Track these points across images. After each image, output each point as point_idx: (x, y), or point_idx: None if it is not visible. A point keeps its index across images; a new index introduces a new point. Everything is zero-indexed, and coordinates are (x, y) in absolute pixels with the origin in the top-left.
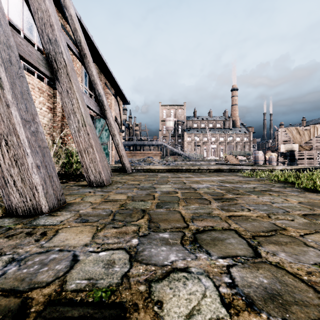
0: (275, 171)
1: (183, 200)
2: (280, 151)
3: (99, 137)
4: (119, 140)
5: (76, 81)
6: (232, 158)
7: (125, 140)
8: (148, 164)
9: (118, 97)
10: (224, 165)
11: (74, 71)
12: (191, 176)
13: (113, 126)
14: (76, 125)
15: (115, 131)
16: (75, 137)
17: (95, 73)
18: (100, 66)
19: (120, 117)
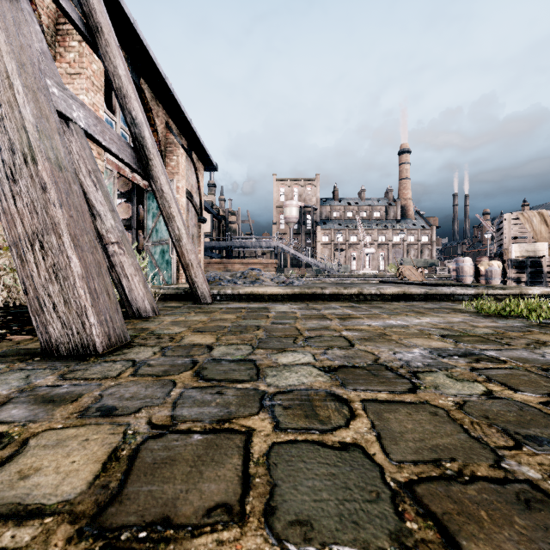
0: (547, 301)
1: (433, 531)
2: (510, 258)
3: (154, 228)
4: (183, 228)
5: (18, 29)
6: (411, 272)
7: (212, 240)
8: (252, 283)
9: (194, 155)
10: (398, 284)
11: (16, 4)
12: (350, 312)
13: (168, 196)
14: (5, 158)
15: (173, 208)
16: (1, 198)
17: (124, 71)
18: (154, 87)
19: (199, 193)
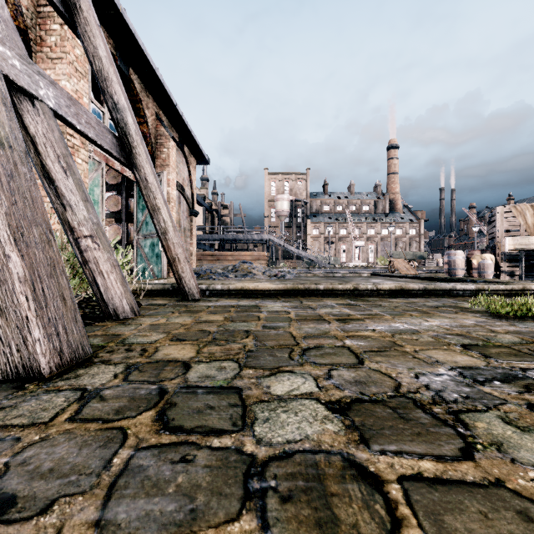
0: None
1: None
2: (504, 251)
3: (144, 221)
4: (169, 221)
5: None
6: (403, 265)
7: (205, 233)
8: (243, 277)
9: (186, 148)
10: (390, 277)
11: None
12: (349, 312)
13: (153, 186)
14: None
15: (158, 199)
16: None
17: (105, 52)
18: (143, 77)
19: (191, 186)
